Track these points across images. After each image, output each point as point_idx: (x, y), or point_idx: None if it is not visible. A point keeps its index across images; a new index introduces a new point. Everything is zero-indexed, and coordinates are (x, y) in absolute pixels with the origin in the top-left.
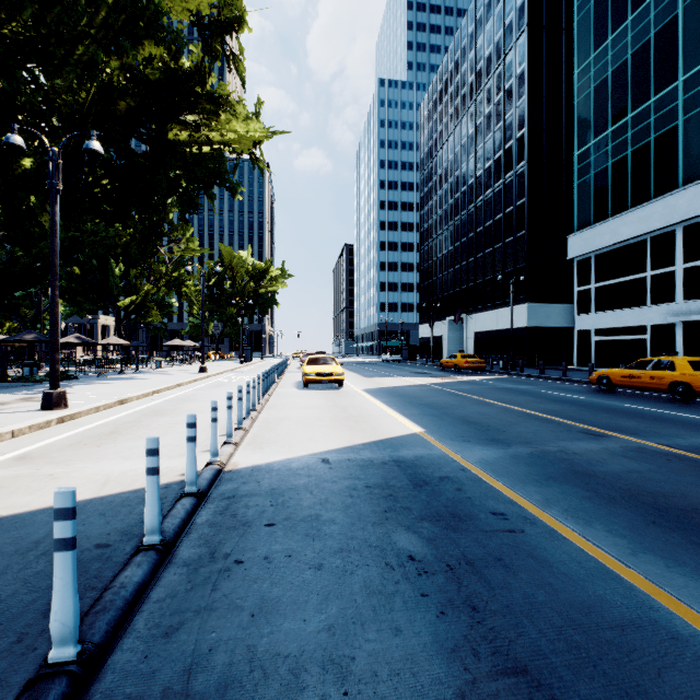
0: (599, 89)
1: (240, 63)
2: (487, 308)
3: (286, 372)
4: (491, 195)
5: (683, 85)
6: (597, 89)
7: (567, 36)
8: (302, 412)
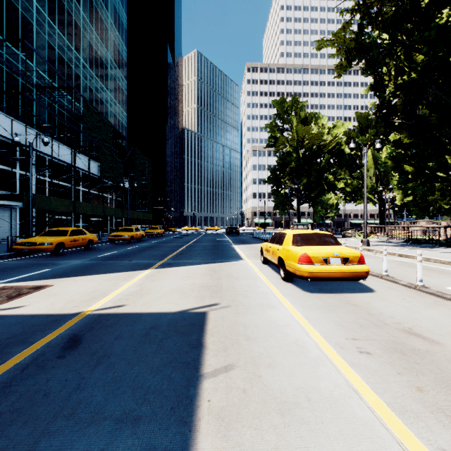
0: None
1: None
2: None
3: None
4: None
5: None
6: None
7: None
8: None
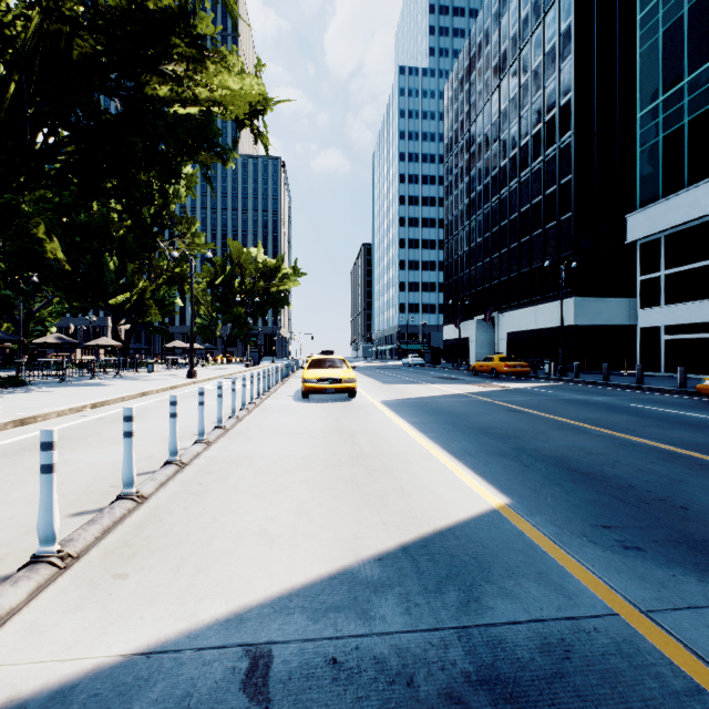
0: (671, 32)
1: None
2: (523, 305)
3: (291, 377)
4: (528, 175)
5: None
6: (668, 32)
7: None
8: (280, 445)
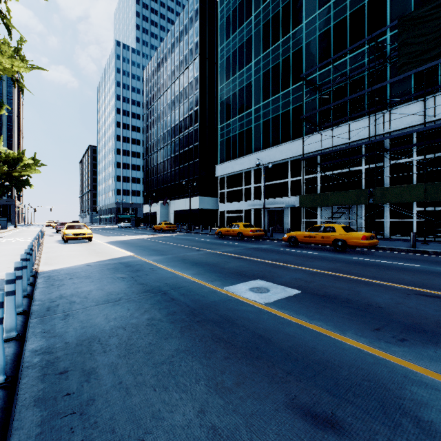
0: (228, 100)
1: (7, 20)
2: (181, 198)
3: (45, 235)
4: (183, 136)
5: (254, 111)
6: (227, 99)
7: (217, 67)
8: (69, 253)
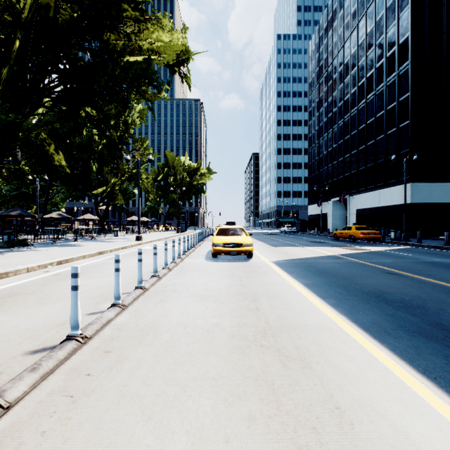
0: None
1: None
2: (369, 190)
3: (205, 240)
4: (373, 97)
5: None
6: None
7: None
8: (188, 311)
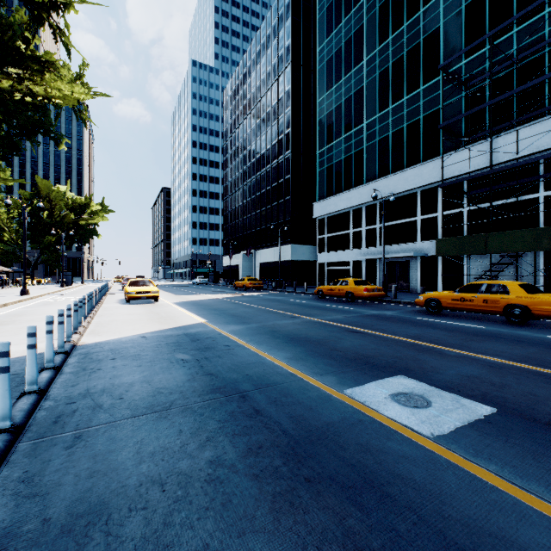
0: (329, 116)
1: (66, 37)
2: (268, 246)
3: (108, 293)
4: (270, 168)
5: (366, 127)
6: (328, 115)
7: (314, 75)
8: (126, 317)
